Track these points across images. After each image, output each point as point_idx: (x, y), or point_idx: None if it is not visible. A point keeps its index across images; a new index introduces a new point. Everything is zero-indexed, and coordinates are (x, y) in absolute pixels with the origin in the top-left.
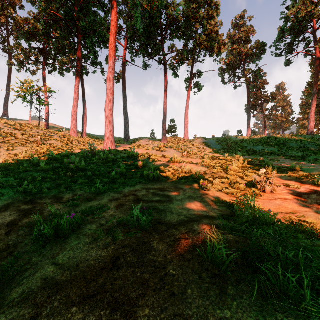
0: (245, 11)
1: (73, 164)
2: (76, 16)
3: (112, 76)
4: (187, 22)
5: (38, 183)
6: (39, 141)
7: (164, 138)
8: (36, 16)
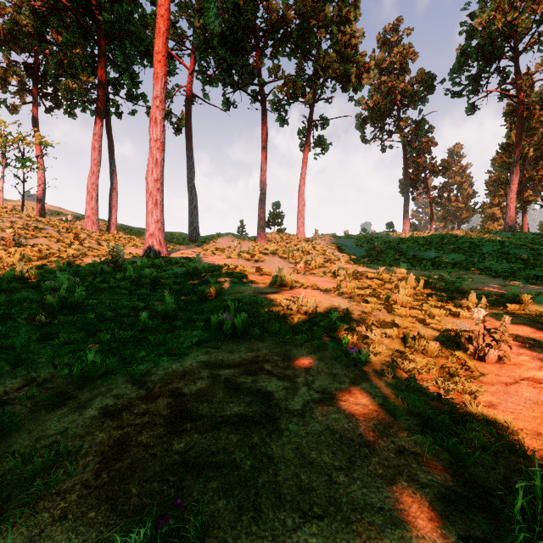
0: (400, 19)
1: (56, 292)
2: (95, 3)
3: (161, 115)
4: (303, 25)
5: None
6: (8, 240)
7: (261, 235)
8: (20, 2)
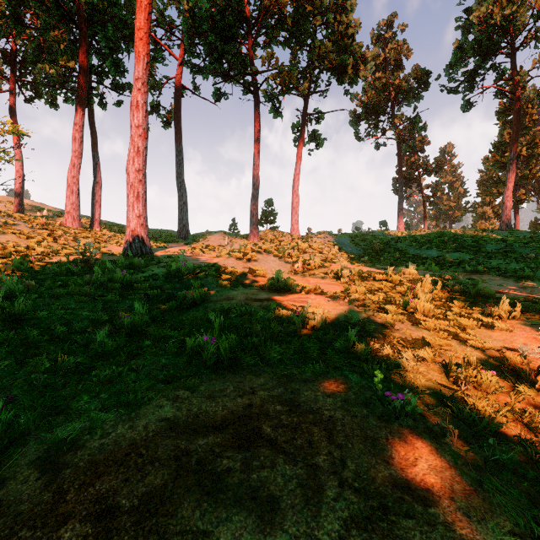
0: (394, 15)
1: None
2: None
3: (143, 99)
4: (298, 11)
5: None
6: None
7: (253, 232)
8: None
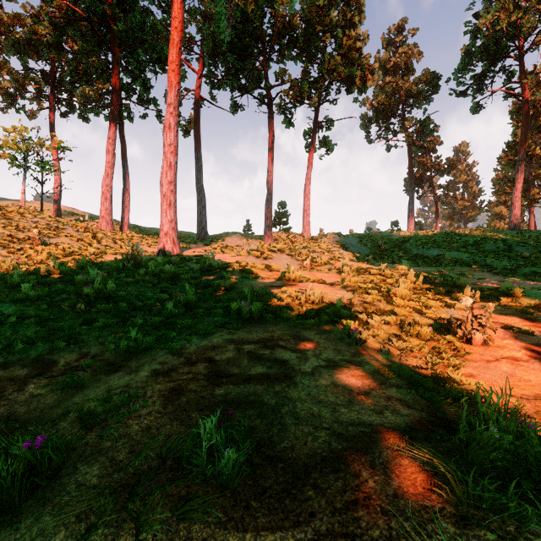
0: (405, 20)
1: (90, 285)
2: (110, 13)
3: (174, 121)
4: (308, 31)
5: (9, 327)
6: (35, 239)
7: (268, 234)
8: (37, 12)
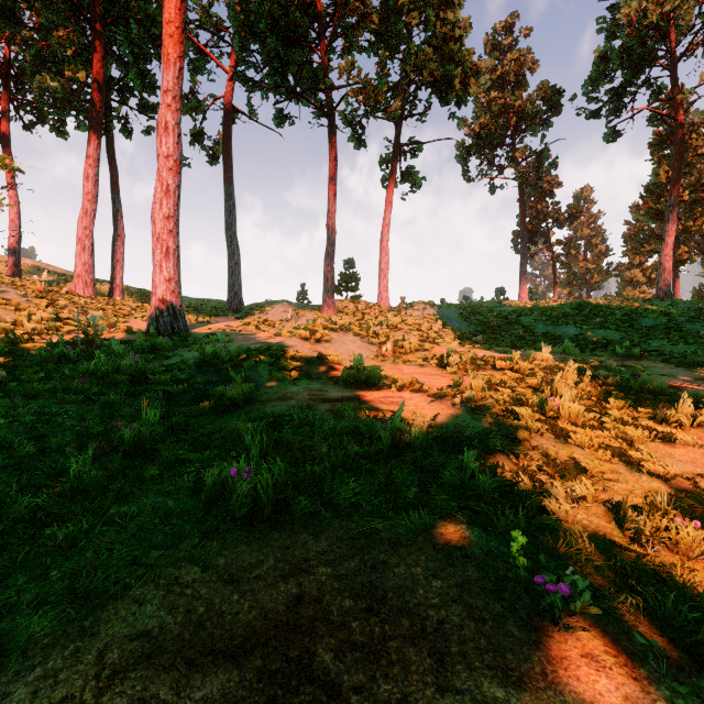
0: (515, 15)
1: None
2: None
3: (174, 119)
4: (387, 5)
5: None
6: None
7: (328, 302)
8: None
